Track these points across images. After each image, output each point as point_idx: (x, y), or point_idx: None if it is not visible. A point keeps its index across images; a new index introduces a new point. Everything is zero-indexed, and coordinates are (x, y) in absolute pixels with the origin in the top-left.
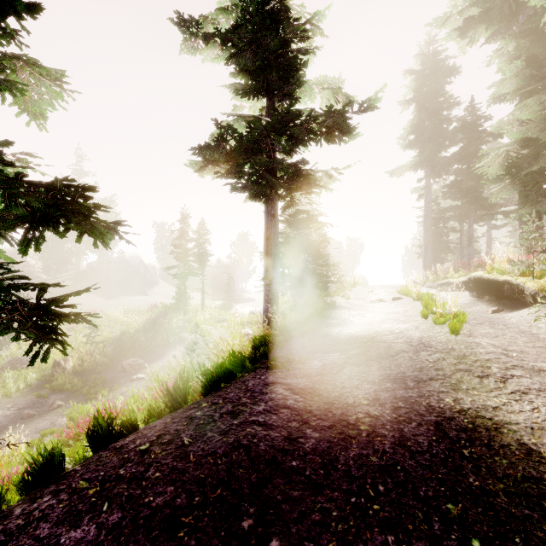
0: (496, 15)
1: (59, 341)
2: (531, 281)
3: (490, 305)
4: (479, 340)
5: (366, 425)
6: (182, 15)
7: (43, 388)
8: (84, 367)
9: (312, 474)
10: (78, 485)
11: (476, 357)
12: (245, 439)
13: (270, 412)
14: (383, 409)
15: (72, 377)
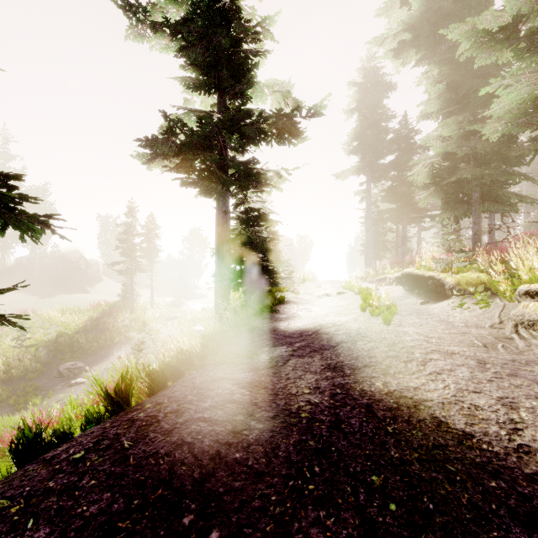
0: (424, 42)
1: None
2: (450, 277)
3: (418, 298)
4: (406, 329)
5: (306, 412)
6: None
7: None
8: (12, 374)
9: (254, 464)
10: None
11: (403, 344)
12: (189, 437)
13: (216, 408)
14: (322, 396)
15: None
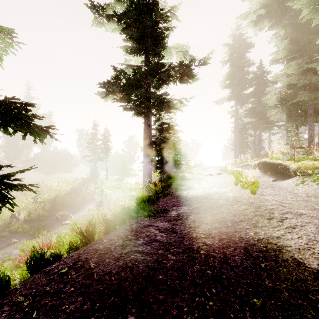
0: (274, 15)
1: (8, 203)
2: (293, 164)
3: (270, 177)
4: (266, 197)
5: (204, 250)
6: (93, 3)
7: (4, 231)
8: (31, 217)
9: (172, 283)
10: (17, 299)
11: (265, 207)
12: (130, 263)
13: (145, 244)
14: (214, 240)
15: (24, 224)
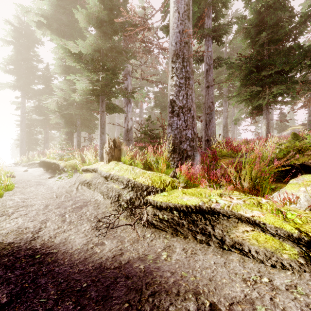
0: (55, 31)
1: None
2: (63, 163)
3: (50, 174)
4: (14, 197)
5: None
6: None
7: None
8: None
9: None
10: None
11: (5, 207)
12: None
13: None
14: None
15: None
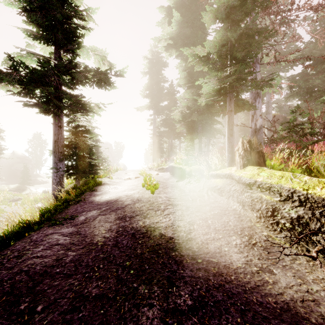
0: (179, 47)
1: None
2: (188, 168)
3: (176, 178)
4: (161, 195)
5: (102, 242)
6: None
7: None
8: None
9: (68, 272)
10: None
11: (157, 202)
12: (26, 267)
13: (46, 249)
14: (112, 233)
15: None
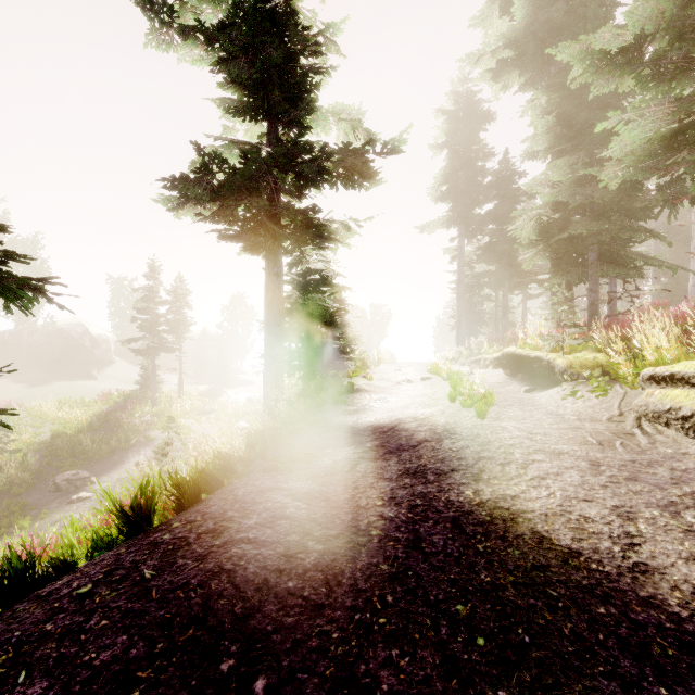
0: (530, 62)
1: None
2: (560, 358)
3: (523, 384)
4: (505, 424)
5: (378, 529)
6: None
7: None
8: None
9: (312, 594)
10: None
11: (500, 442)
12: (229, 563)
13: (263, 526)
14: (399, 508)
15: None
